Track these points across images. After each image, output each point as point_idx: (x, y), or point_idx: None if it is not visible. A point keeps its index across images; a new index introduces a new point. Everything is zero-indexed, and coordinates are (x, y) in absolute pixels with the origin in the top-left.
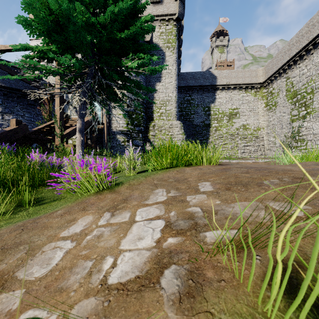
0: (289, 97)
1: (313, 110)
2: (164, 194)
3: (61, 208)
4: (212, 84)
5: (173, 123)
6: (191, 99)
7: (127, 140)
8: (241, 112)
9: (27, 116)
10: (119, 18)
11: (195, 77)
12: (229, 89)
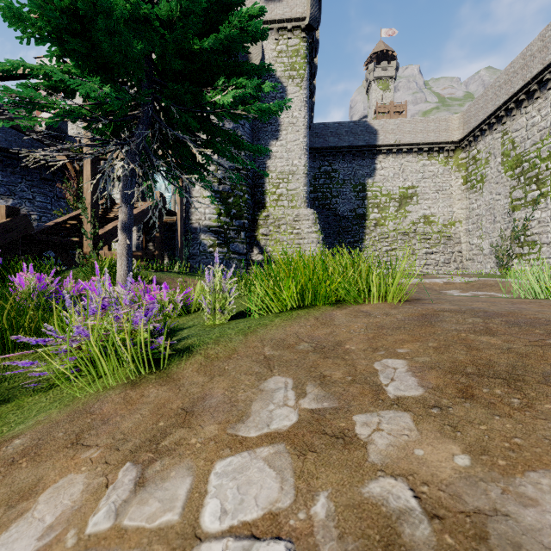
0: (508, 167)
1: None
2: (290, 400)
3: (30, 426)
4: (369, 144)
5: (301, 213)
6: (333, 171)
7: (218, 243)
8: (421, 193)
9: (39, 201)
10: (198, 8)
11: (340, 131)
12: (399, 153)
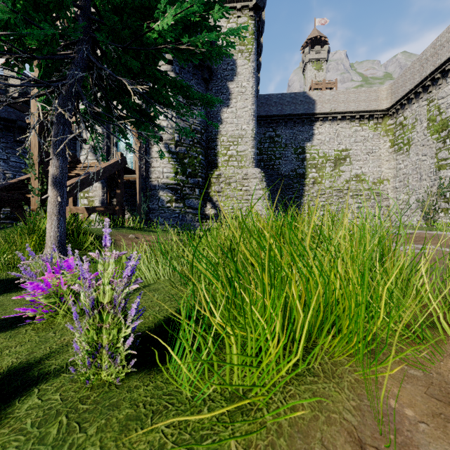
0: (434, 131)
1: None
2: None
3: None
4: (308, 112)
5: (249, 172)
6: (276, 136)
7: (175, 199)
8: (353, 155)
9: (13, 161)
10: None
11: (282, 102)
12: (334, 120)
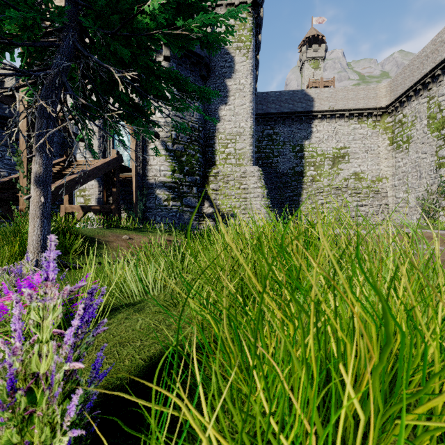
0: (434, 128)
1: None
2: None
3: None
4: (306, 110)
5: (247, 170)
6: (274, 134)
7: (172, 197)
8: (352, 153)
9: (8, 159)
10: None
11: (280, 99)
12: (332, 117)
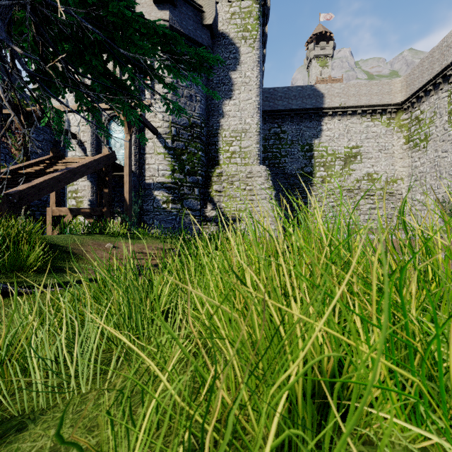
0: None
1: None
2: None
3: None
4: (316, 107)
5: (254, 169)
6: (281, 132)
7: (172, 199)
8: (364, 152)
9: None
10: None
11: (288, 95)
12: (343, 115)
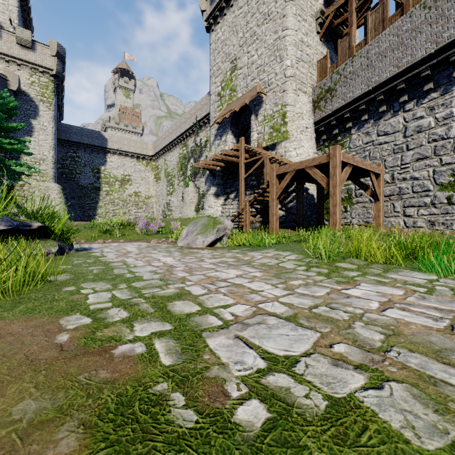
0: (166, 176)
1: (175, 190)
2: None
3: None
4: (102, 146)
5: (50, 185)
6: (77, 157)
7: None
8: (133, 179)
9: None
10: (7, 142)
11: (82, 133)
12: (121, 155)
